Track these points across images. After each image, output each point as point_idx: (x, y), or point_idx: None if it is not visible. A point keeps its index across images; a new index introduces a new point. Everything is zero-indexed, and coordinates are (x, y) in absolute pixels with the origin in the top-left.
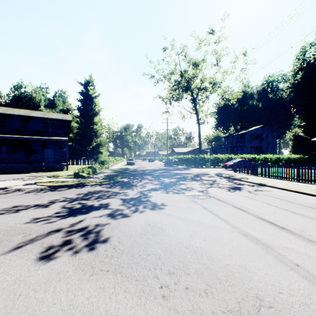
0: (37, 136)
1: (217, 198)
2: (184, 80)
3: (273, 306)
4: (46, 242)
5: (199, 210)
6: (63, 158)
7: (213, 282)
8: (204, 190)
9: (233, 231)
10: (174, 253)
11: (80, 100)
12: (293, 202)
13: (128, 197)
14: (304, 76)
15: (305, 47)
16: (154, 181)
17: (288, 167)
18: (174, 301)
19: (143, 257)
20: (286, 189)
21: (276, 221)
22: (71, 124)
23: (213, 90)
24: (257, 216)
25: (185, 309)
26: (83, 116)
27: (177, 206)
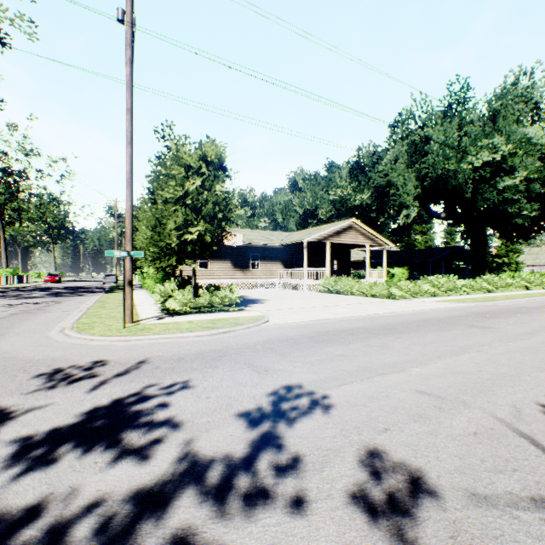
0: None
1: None
2: None
3: None
4: (120, 365)
5: None
6: None
7: None
8: None
9: None
10: None
11: None
12: None
13: None
14: None
15: None
16: None
17: None
18: None
19: None
20: None
21: None
22: None
23: None
24: None
25: None
26: None
27: None
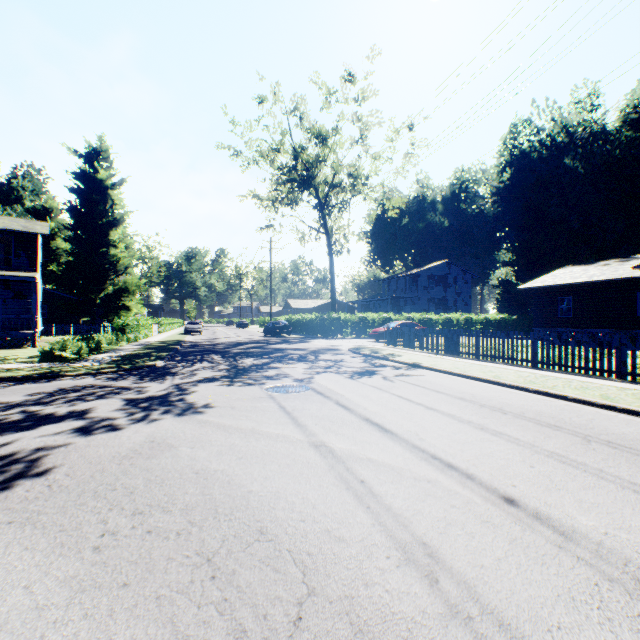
0: None
1: (318, 390)
2: (301, 166)
3: (276, 539)
4: None
5: (270, 411)
6: (25, 319)
7: (204, 518)
8: (307, 378)
9: (302, 442)
10: (166, 482)
11: (76, 191)
12: (440, 392)
13: (142, 396)
14: (516, 176)
15: (517, 125)
16: (219, 365)
17: (464, 335)
18: (111, 552)
19: (100, 495)
20: (447, 372)
21: (387, 423)
22: (54, 243)
23: (357, 190)
24: (364, 415)
25: (123, 560)
26: (82, 227)
27: (233, 407)
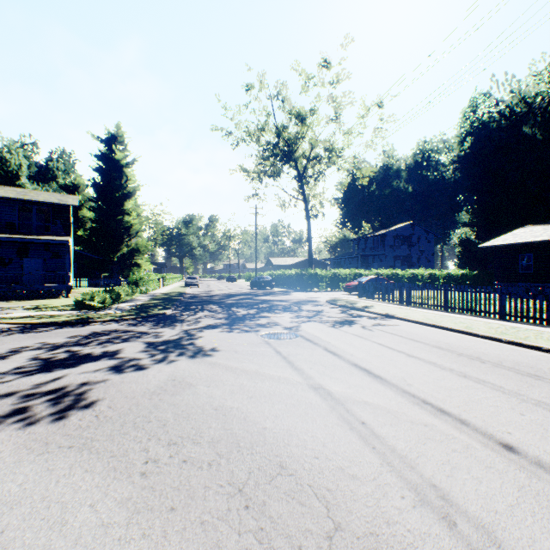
0: (9, 233)
1: (307, 337)
2: (283, 143)
3: (295, 473)
4: None
5: (268, 355)
6: (60, 274)
7: (229, 451)
8: (294, 326)
9: (301, 384)
10: (191, 417)
11: (98, 170)
12: (417, 341)
13: (159, 340)
14: (475, 145)
15: (476, 98)
16: (218, 314)
17: (433, 289)
18: (156, 478)
19: (138, 426)
20: (420, 323)
21: (374, 368)
22: (81, 213)
23: (331, 162)
24: (352, 361)
25: (167, 486)
26: (103, 199)
27: (236, 351)
